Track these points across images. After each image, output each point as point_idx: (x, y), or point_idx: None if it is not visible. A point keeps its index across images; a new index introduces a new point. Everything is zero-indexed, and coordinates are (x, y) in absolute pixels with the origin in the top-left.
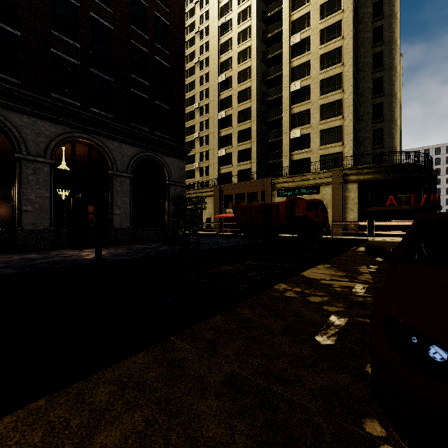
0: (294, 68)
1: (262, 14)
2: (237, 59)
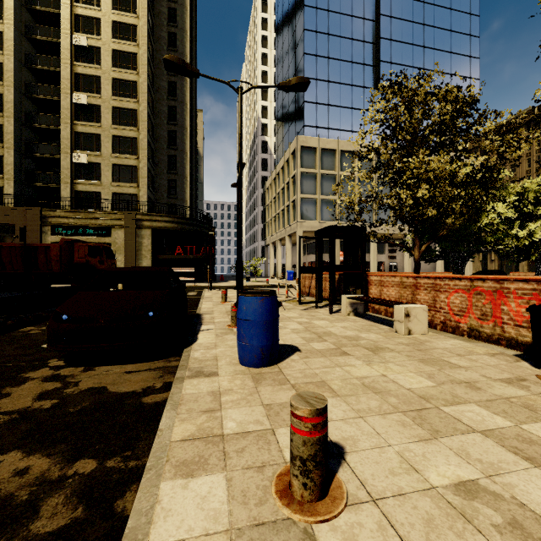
0: (78, 75)
1: None
2: None
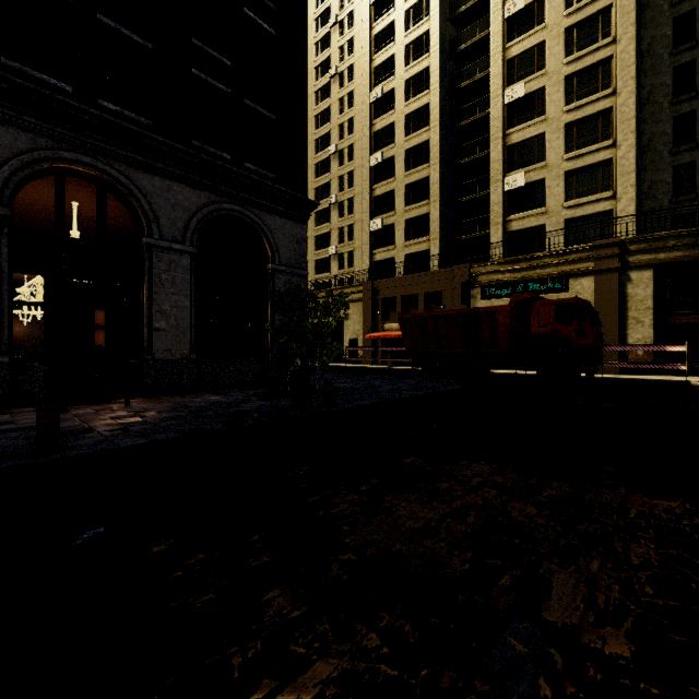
0: (512, 61)
1: None
2: (404, 58)
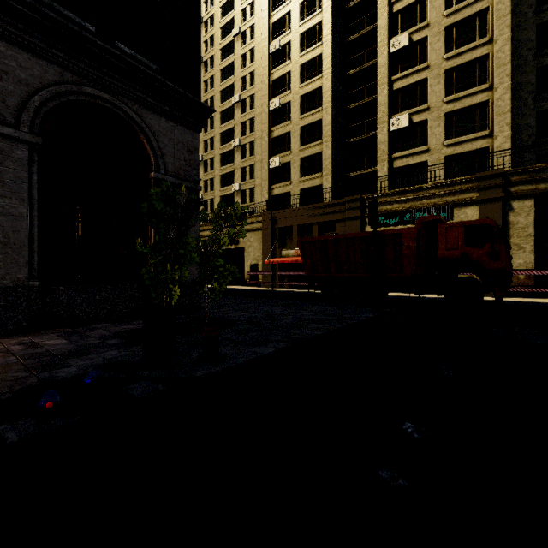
0: (396, 14)
1: None
2: (299, 14)
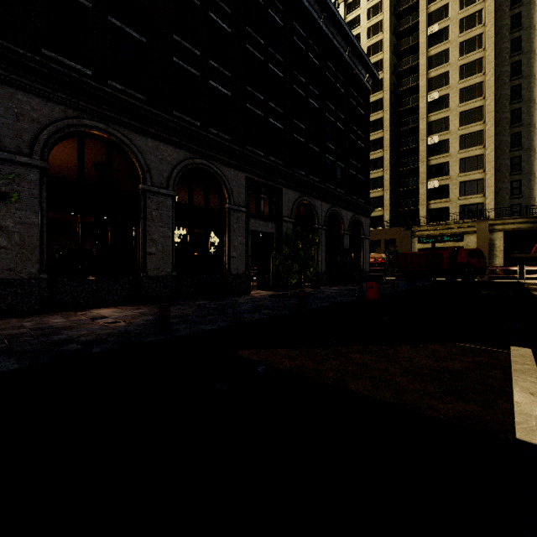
0: (431, 123)
1: (393, 67)
2: None
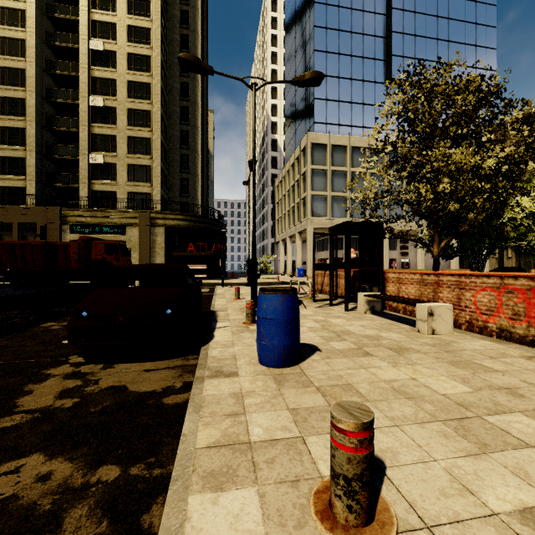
0: (95, 79)
1: None
2: None
